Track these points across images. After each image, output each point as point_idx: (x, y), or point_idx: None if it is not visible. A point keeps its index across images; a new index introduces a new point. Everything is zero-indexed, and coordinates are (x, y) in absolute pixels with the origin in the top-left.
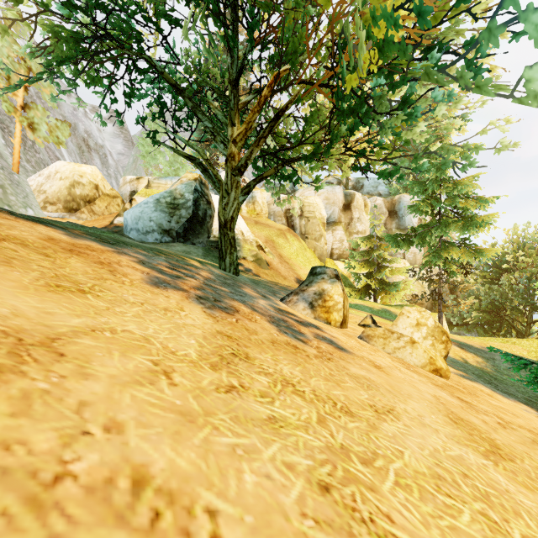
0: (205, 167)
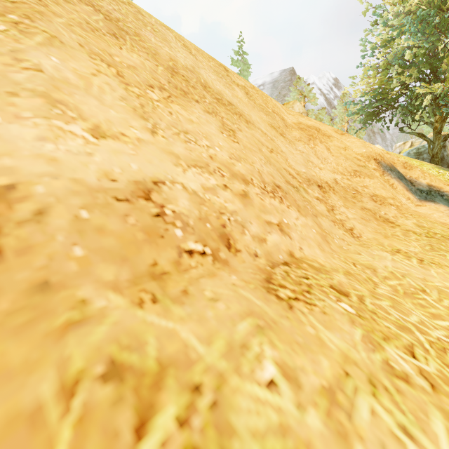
0: (424, 135)
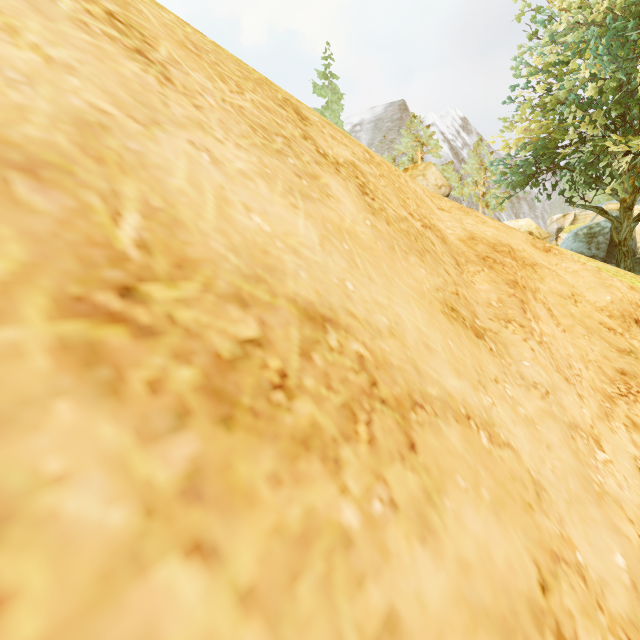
0: (605, 211)
